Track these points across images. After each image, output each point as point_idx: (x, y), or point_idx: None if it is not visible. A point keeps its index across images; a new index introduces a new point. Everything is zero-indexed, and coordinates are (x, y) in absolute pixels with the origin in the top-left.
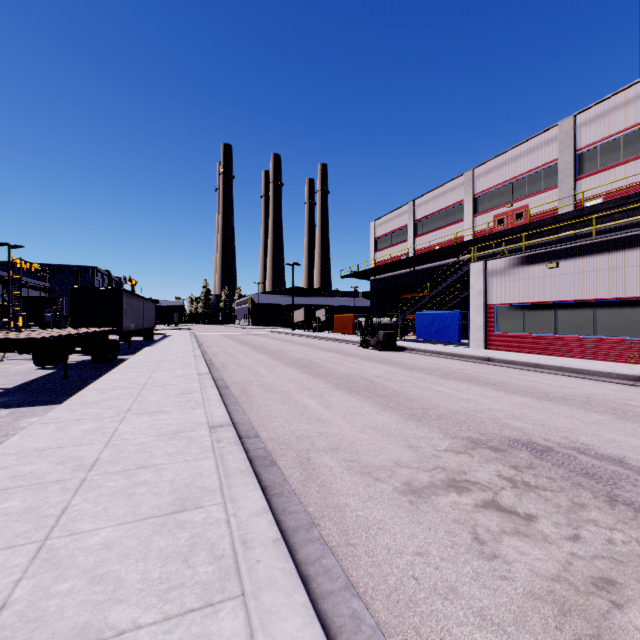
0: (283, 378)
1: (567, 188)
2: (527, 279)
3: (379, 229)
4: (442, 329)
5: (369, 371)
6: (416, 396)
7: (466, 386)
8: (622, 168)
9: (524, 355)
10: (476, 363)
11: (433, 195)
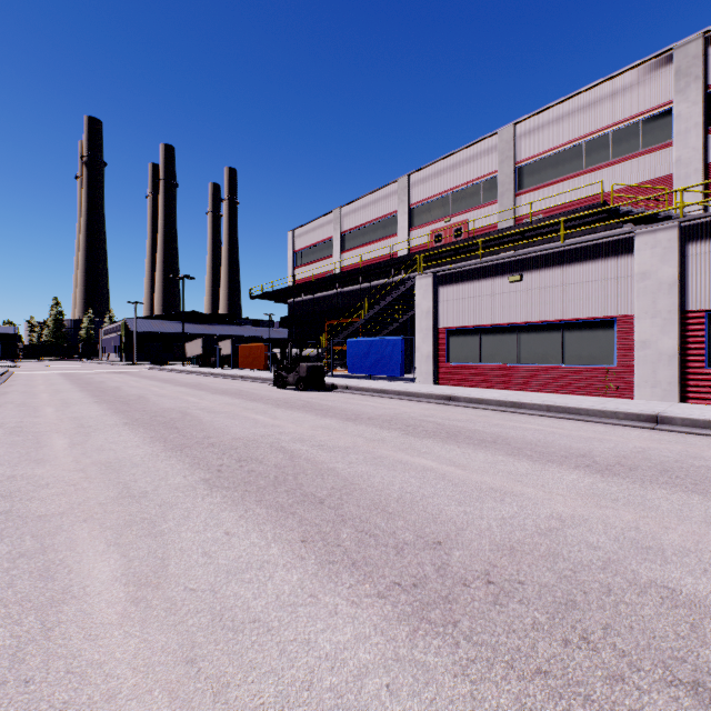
0: (90, 462)
1: (508, 203)
2: (485, 296)
3: (299, 240)
4: (381, 360)
5: (286, 429)
6: (391, 492)
7: (460, 451)
8: (560, 186)
9: (487, 391)
10: (436, 404)
11: (363, 203)
